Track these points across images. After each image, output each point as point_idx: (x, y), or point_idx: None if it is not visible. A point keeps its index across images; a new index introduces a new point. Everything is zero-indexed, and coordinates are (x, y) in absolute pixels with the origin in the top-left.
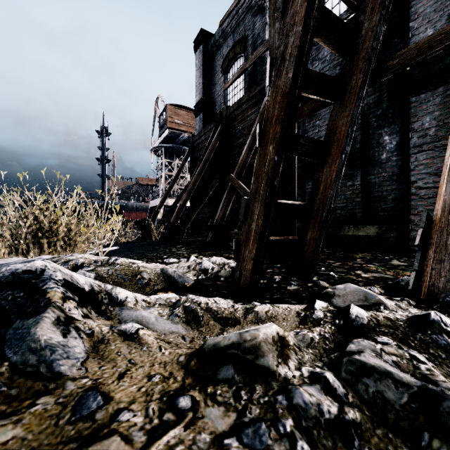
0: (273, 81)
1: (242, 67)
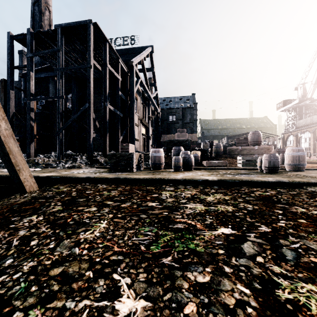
0: (21, 138)
1: (16, 121)
